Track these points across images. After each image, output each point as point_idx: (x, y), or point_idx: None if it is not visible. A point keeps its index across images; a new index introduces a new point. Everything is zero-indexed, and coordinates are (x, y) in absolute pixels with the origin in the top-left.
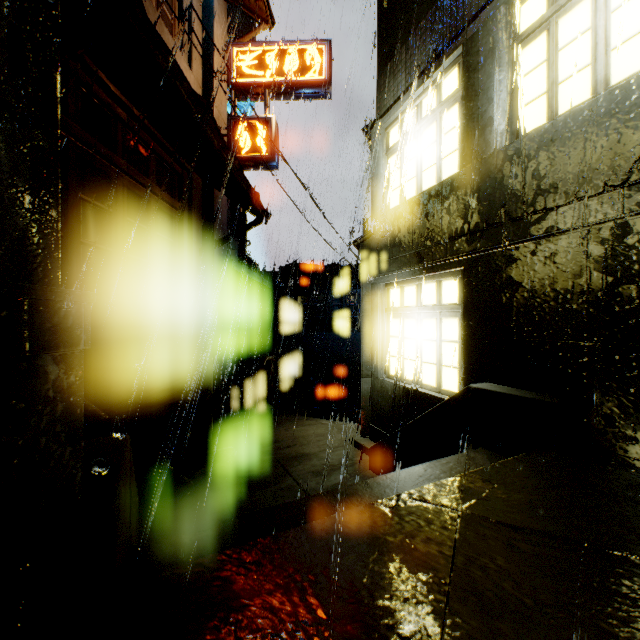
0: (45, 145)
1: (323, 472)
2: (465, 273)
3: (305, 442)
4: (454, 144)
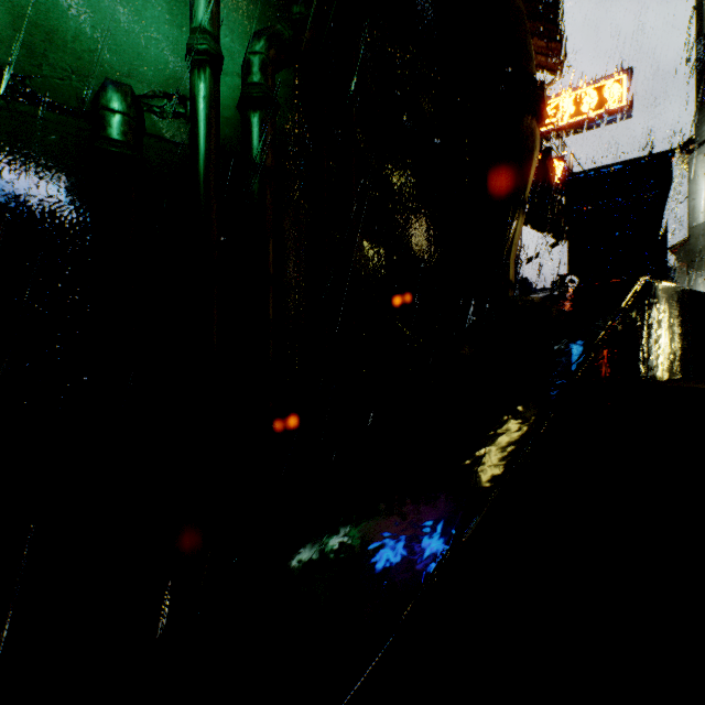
0: None
1: None
2: None
3: None
4: None
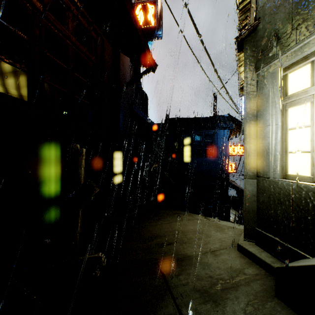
0: None
1: (213, 293)
2: None
3: (185, 239)
4: None
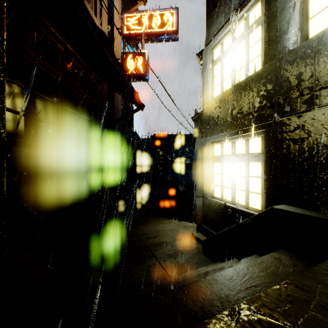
0: None
1: (174, 255)
2: (267, 133)
3: (163, 234)
4: (258, 51)
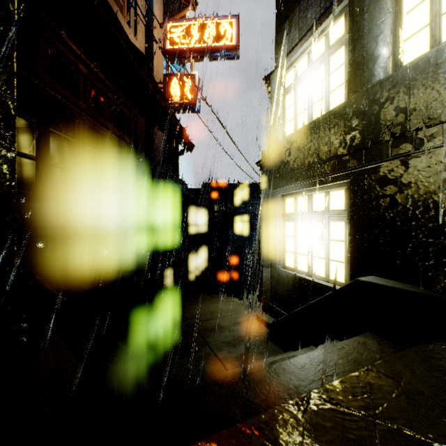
0: (2, 77)
1: (233, 342)
2: (351, 184)
3: (219, 316)
4: (341, 79)
